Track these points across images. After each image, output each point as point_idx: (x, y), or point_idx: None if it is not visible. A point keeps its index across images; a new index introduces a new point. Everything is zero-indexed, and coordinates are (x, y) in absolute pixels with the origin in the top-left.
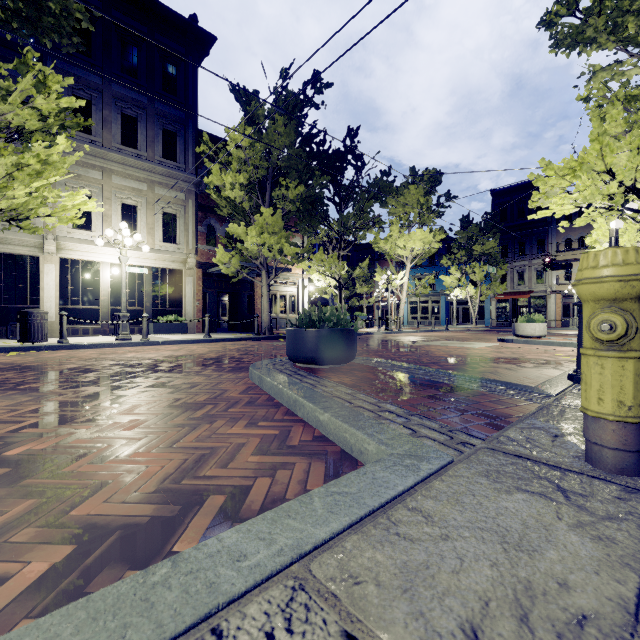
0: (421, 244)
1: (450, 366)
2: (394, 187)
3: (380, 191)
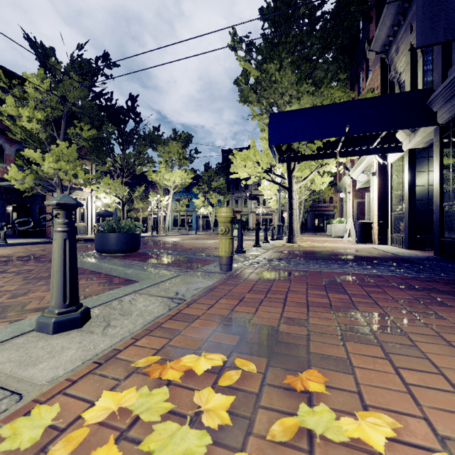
0: (180, 179)
1: (191, 252)
2: (162, 139)
3: (153, 141)
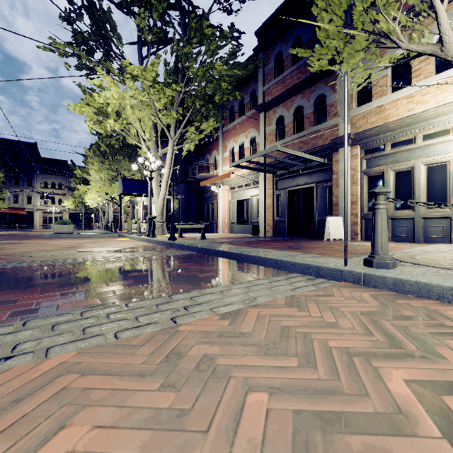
0: None
1: None
2: None
3: None
